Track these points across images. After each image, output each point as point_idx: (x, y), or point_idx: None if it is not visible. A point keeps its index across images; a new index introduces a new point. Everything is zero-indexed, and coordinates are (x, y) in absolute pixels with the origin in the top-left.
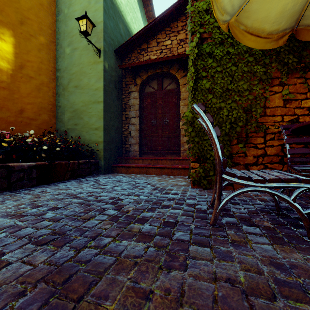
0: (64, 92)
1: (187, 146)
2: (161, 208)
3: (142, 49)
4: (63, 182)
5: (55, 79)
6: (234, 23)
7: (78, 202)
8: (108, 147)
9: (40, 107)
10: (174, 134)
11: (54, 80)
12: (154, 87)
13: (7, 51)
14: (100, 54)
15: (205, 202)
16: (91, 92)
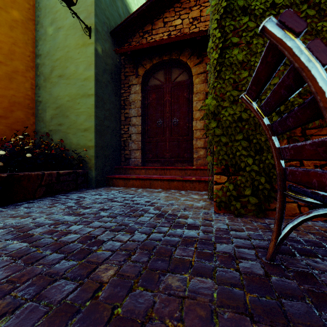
0: (45, 84)
1: (201, 152)
2: (171, 272)
3: (145, 32)
4: (30, 202)
5: (35, 67)
6: None
7: (16, 252)
8: (102, 153)
9: (13, 101)
10: (185, 138)
11: (34, 69)
12: (160, 79)
13: None
14: (90, 34)
15: (251, 249)
16: (79, 82)
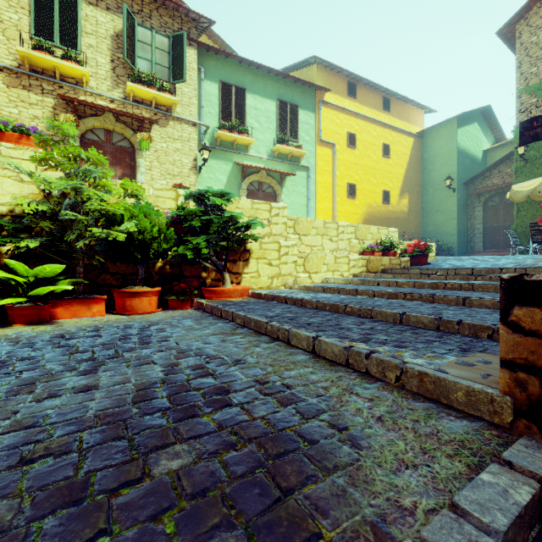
0: (427, 215)
1: None
2: None
3: (485, 177)
4: None
5: (421, 208)
6: (531, 195)
7: None
8: (459, 245)
9: (416, 226)
10: None
11: (421, 208)
12: (496, 202)
13: (406, 203)
14: (454, 191)
15: None
16: (448, 213)
